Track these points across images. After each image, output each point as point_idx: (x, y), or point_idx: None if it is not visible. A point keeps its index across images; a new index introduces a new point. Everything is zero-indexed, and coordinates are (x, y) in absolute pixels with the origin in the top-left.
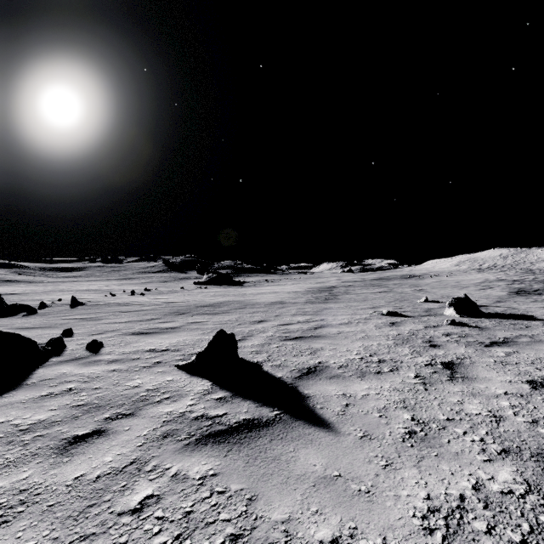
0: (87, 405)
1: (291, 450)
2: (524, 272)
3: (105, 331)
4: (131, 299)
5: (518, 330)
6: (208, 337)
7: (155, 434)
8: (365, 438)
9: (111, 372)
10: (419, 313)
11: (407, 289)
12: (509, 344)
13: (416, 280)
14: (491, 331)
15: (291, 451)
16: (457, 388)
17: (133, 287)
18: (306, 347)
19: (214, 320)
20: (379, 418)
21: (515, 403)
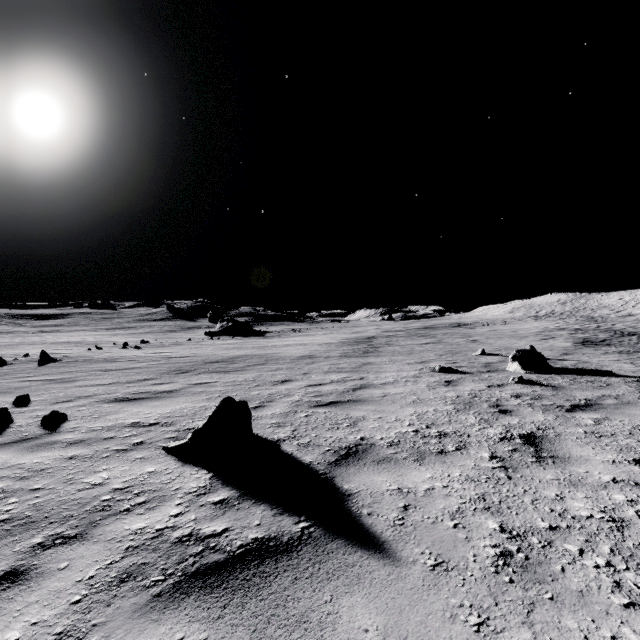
0: (11, 520)
1: (326, 600)
2: (586, 320)
3: (77, 398)
4: (121, 354)
5: (599, 389)
6: (215, 404)
7: (108, 576)
8: (438, 568)
9: (67, 461)
10: (477, 368)
11: (459, 339)
12: (594, 408)
13: (468, 329)
14: (568, 391)
15: (327, 602)
16: (550, 475)
17: (126, 339)
18: (343, 416)
19: (225, 379)
20: (454, 530)
21: (632, 496)
